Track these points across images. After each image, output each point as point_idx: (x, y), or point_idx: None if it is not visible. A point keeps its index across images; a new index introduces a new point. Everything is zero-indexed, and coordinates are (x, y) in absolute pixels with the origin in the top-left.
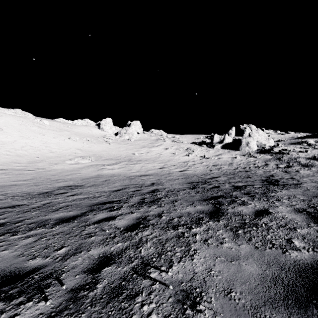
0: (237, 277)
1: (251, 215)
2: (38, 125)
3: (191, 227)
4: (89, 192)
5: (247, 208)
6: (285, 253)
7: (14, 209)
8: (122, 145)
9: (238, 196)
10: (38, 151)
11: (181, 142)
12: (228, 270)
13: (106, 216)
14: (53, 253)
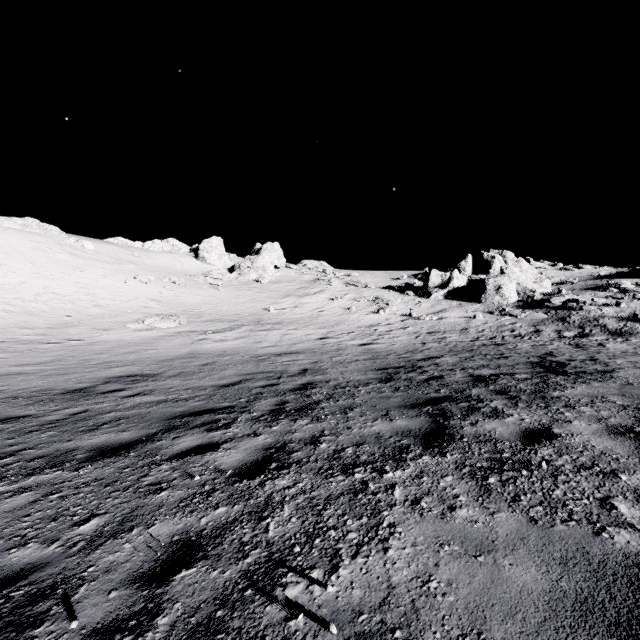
0: (492, 599)
1: (514, 441)
2: (71, 252)
3: (382, 470)
4: (169, 388)
5: (504, 425)
6: (602, 535)
7: (6, 426)
8: (244, 292)
9: (484, 398)
10: (70, 304)
11: (363, 285)
12: (470, 578)
13: (198, 442)
14: (68, 531)
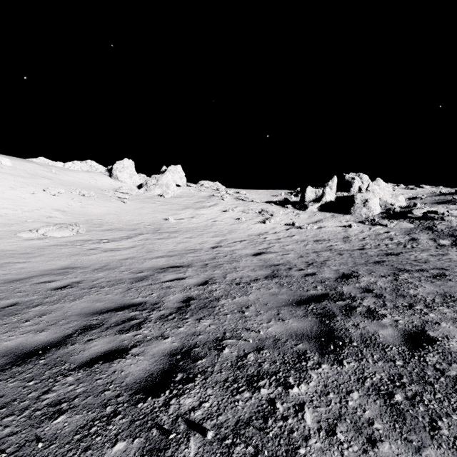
0: None
1: None
2: None
3: None
4: None
5: None
6: None
7: None
8: (148, 205)
9: None
10: None
11: (249, 200)
12: None
13: None
14: None
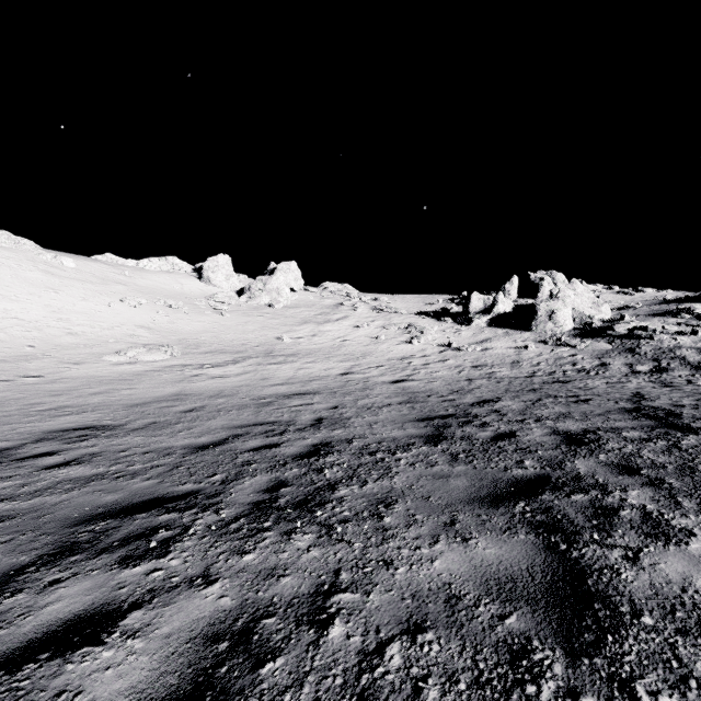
0: None
1: None
2: (45, 269)
3: None
4: (122, 450)
5: (699, 565)
6: None
7: None
8: (254, 319)
9: (606, 482)
10: (35, 332)
11: (392, 311)
12: None
13: (84, 603)
14: None
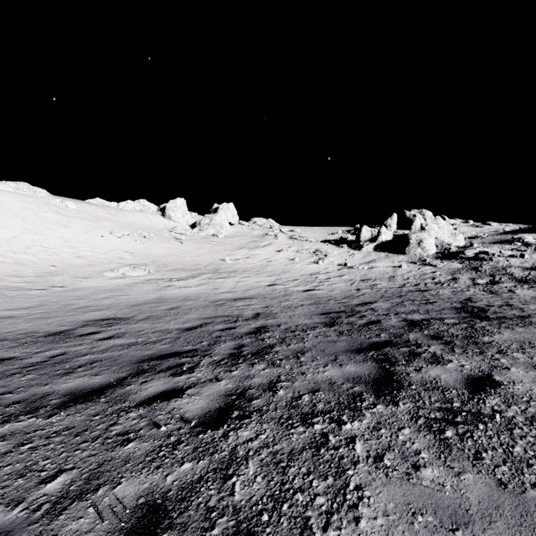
0: None
1: (460, 389)
2: (56, 211)
3: (340, 420)
4: (139, 331)
5: (446, 371)
6: None
7: None
8: (204, 245)
9: (421, 343)
10: (55, 256)
11: (304, 239)
12: None
13: (164, 387)
14: (34, 490)
